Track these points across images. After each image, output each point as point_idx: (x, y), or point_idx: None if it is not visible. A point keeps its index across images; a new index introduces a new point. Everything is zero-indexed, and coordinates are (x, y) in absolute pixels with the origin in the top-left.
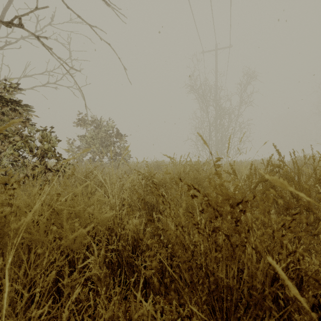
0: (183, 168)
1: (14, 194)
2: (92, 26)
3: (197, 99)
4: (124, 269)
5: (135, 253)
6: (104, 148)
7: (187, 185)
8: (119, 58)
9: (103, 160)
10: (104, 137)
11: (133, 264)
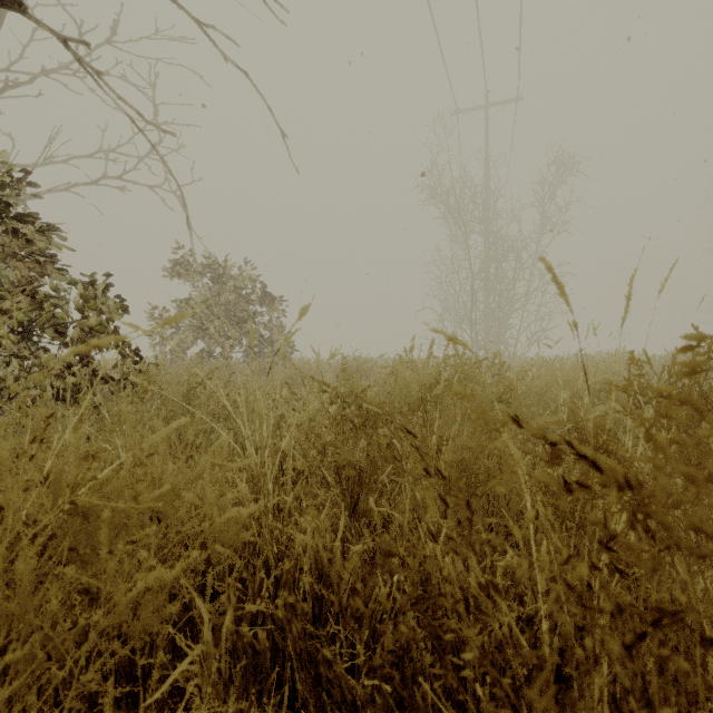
0: (438, 375)
1: (7, 440)
2: (204, 25)
3: (445, 217)
4: (288, 660)
5: (320, 613)
6: (234, 327)
7: (547, 443)
8: (269, 108)
9: (231, 356)
10: (234, 303)
11: (316, 659)
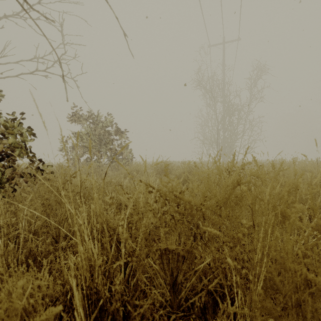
0: (238, 178)
1: None
2: None
3: (204, 95)
4: None
5: None
6: (103, 146)
7: None
8: (116, 17)
9: (101, 161)
10: (103, 134)
11: None
